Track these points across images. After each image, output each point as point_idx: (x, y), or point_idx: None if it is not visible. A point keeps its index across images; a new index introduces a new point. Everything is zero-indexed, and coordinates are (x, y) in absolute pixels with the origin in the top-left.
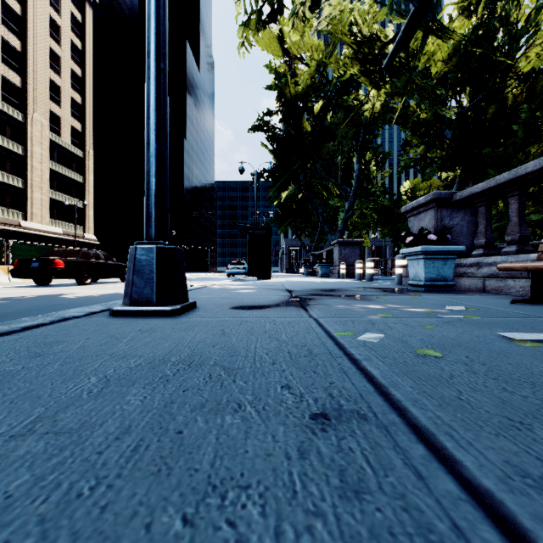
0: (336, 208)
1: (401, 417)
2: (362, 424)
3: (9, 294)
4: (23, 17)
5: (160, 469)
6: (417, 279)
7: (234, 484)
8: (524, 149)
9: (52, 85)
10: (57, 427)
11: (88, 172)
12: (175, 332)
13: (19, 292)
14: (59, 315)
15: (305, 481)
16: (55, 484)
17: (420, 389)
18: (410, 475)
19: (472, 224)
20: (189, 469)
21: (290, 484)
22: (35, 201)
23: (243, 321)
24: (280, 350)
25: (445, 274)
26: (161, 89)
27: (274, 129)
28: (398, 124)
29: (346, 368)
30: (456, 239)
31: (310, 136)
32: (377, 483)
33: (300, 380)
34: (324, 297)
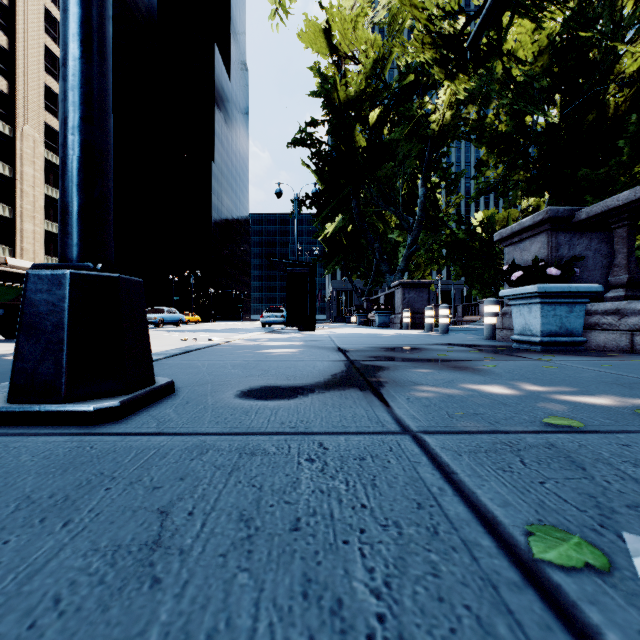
0: (394, 244)
1: None
2: None
3: None
4: (10, 7)
5: None
6: (527, 333)
7: None
8: (631, 169)
9: (47, 92)
10: None
11: None
12: (1, 529)
13: None
14: None
15: None
16: None
17: None
18: None
19: (600, 254)
20: None
21: None
22: (25, 234)
23: (245, 454)
24: None
25: (572, 326)
26: None
27: (320, 143)
28: (471, 139)
29: None
30: (577, 276)
31: (363, 153)
32: None
33: None
34: (400, 364)
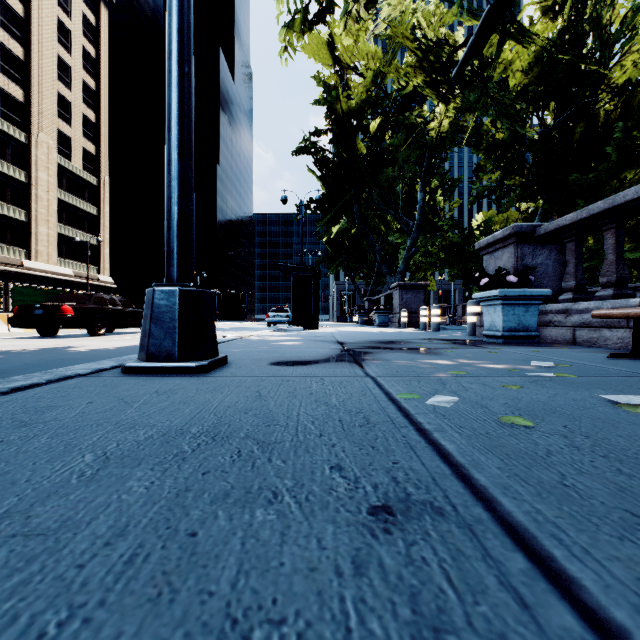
0: (396, 245)
1: (489, 511)
2: (438, 522)
3: (7, 347)
4: (26, 19)
5: (161, 592)
6: (493, 329)
7: (263, 616)
8: (619, 175)
9: (60, 99)
10: (29, 526)
11: (103, 203)
12: (199, 394)
13: (19, 344)
14: (60, 372)
15: (363, 612)
16: (10, 616)
17: (510, 470)
18: (509, 602)
19: (559, 263)
20: (201, 592)
21: (342, 618)
22: (40, 237)
23: (285, 381)
24: (329, 418)
25: (528, 323)
26: (185, 98)
27: (323, 151)
28: (469, 145)
29: (413, 442)
30: (539, 281)
31: (365, 159)
32: (465, 615)
33: (355, 458)
34: (383, 350)
